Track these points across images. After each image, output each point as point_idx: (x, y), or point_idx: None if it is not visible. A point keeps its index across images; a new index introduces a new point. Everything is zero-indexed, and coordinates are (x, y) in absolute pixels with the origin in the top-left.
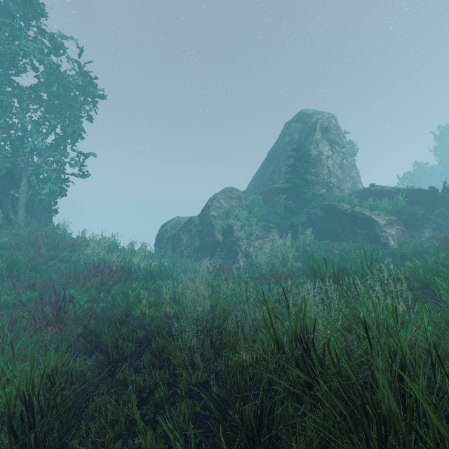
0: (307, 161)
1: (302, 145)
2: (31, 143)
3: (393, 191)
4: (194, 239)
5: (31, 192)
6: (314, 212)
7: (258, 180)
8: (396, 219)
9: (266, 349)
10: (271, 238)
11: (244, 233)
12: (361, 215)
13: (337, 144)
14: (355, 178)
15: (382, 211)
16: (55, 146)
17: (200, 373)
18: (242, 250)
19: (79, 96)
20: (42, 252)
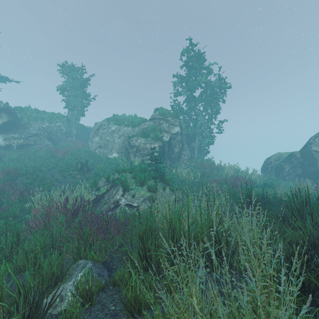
0: None
1: None
2: (200, 121)
3: None
4: (295, 168)
5: (200, 143)
6: None
7: None
8: None
9: None
10: None
11: None
12: None
13: None
14: None
15: None
16: (208, 120)
17: None
18: None
19: (218, 91)
20: (207, 170)
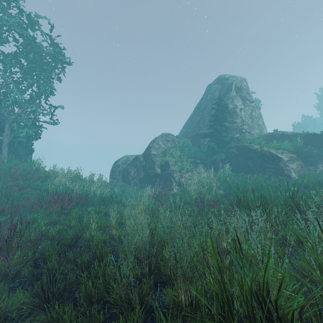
0: (226, 112)
1: (221, 100)
2: (12, 97)
3: (292, 135)
4: (139, 172)
5: (13, 135)
6: (231, 151)
7: (187, 128)
8: (296, 156)
9: (216, 311)
10: (198, 171)
11: (177, 167)
12: (269, 153)
13: (248, 100)
14: (261, 126)
15: (284, 150)
16: (31, 100)
17: (136, 317)
18: (176, 180)
19: (51, 62)
20: (18, 182)
